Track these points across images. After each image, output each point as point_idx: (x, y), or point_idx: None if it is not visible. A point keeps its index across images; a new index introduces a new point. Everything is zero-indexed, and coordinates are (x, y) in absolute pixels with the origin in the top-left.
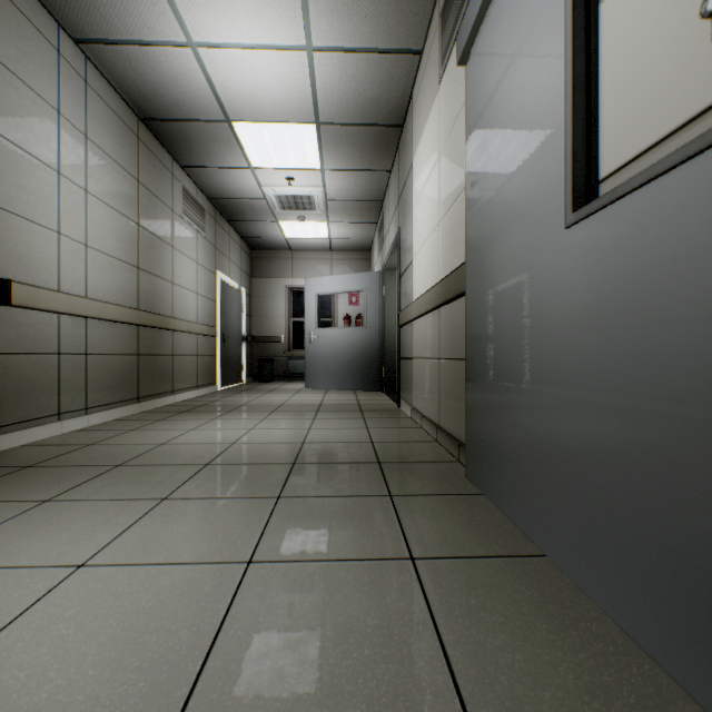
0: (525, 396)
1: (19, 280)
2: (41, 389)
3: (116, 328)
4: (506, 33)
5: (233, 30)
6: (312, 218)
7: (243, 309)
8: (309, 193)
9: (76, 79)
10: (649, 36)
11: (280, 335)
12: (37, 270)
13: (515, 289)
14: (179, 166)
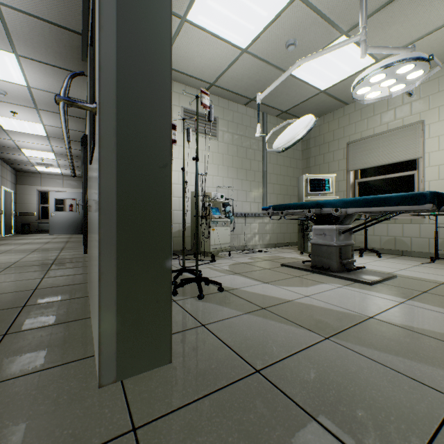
0: None
1: None
2: None
3: None
4: None
5: (28, 141)
6: (52, 167)
7: (13, 200)
8: (51, 163)
9: None
10: None
11: (34, 212)
12: None
13: None
14: None
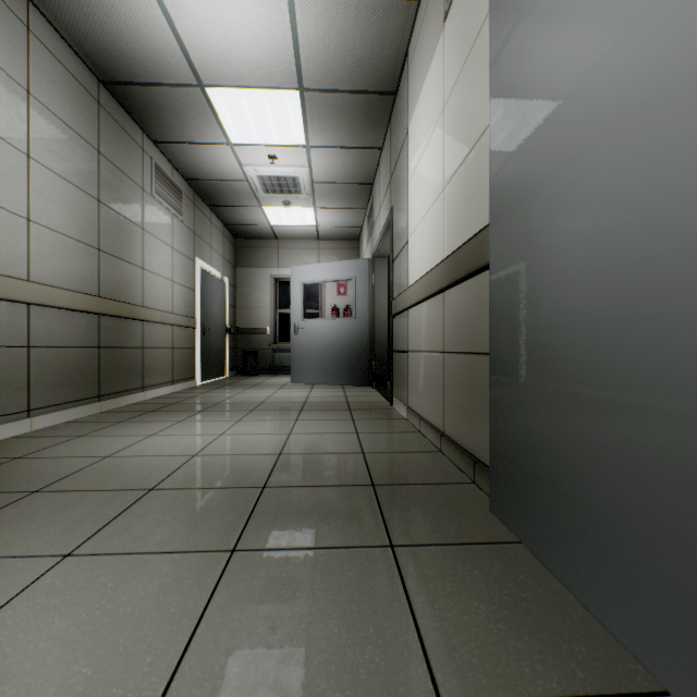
0: (615, 415)
1: None
2: None
3: (69, 317)
4: None
5: None
6: (297, 203)
7: (226, 300)
8: (294, 173)
9: (13, 22)
10: None
11: (266, 327)
12: None
13: (590, 246)
14: (151, 141)
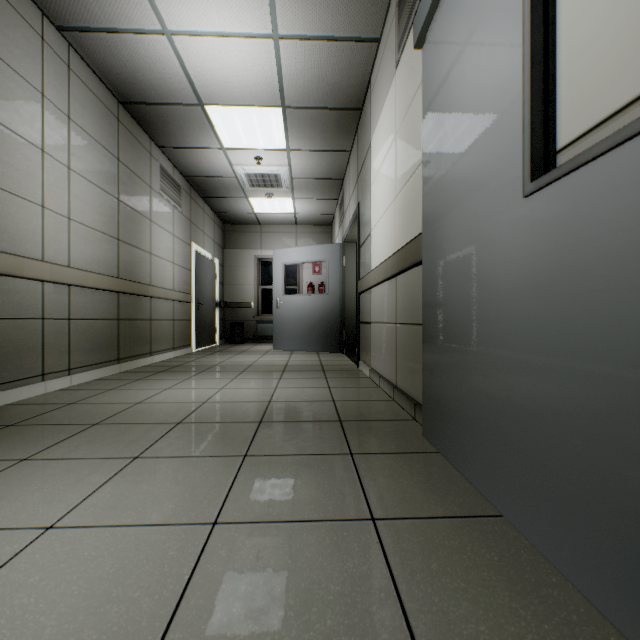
0: (481, 361)
1: (4, 250)
2: (26, 352)
3: (97, 295)
4: (462, 14)
5: (204, 19)
6: (278, 195)
7: (216, 278)
8: (276, 171)
9: (59, 64)
10: (610, 4)
11: (250, 301)
12: (22, 241)
13: (471, 258)
14: (157, 146)
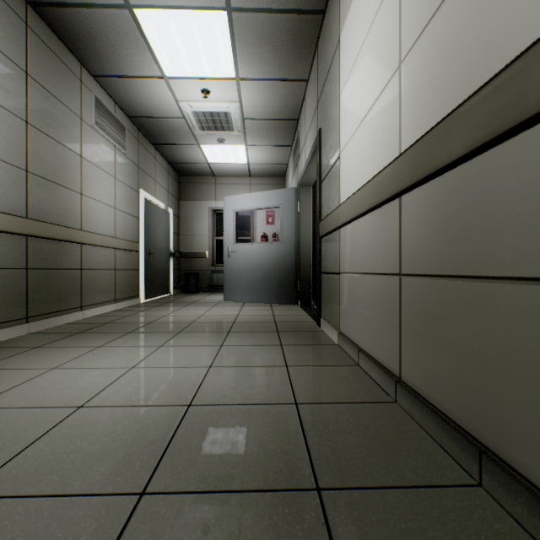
0: None
1: None
2: None
3: None
4: None
5: None
6: (230, 141)
7: (170, 228)
8: (226, 109)
9: None
10: None
11: (205, 251)
12: None
13: None
14: (91, 75)
